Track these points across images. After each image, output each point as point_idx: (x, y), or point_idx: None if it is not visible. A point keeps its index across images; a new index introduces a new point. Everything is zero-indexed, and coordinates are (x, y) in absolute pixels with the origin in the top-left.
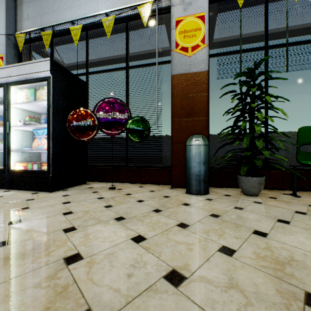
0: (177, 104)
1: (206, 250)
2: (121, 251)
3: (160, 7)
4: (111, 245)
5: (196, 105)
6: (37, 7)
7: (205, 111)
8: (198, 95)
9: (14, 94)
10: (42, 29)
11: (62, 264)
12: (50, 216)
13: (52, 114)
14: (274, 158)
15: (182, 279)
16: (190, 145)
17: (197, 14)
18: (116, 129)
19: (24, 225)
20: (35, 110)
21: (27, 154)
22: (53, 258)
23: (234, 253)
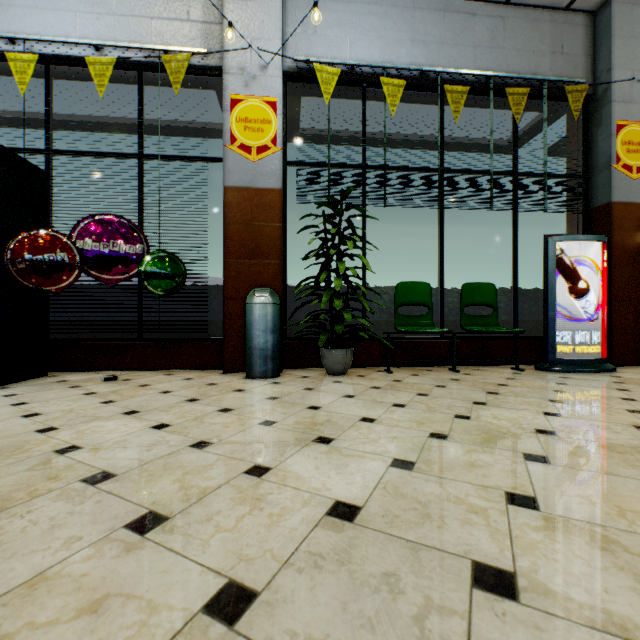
0: (234, 236)
1: (244, 425)
2: (136, 437)
3: (206, 64)
4: (121, 435)
5: (264, 240)
6: None
7: (278, 251)
8: (267, 225)
9: None
10: None
11: (55, 455)
12: None
13: None
14: (375, 323)
15: (209, 444)
16: (252, 303)
17: (265, 98)
18: (119, 272)
19: None
20: None
21: None
22: (36, 453)
23: (274, 424)
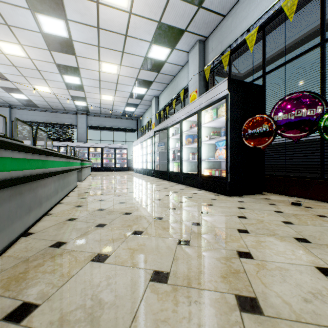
0: None
1: None
2: (297, 272)
3: None
4: (285, 261)
5: None
6: (218, 37)
7: None
8: None
9: (203, 117)
10: (222, 54)
11: (235, 254)
12: (227, 216)
13: (229, 127)
14: None
15: None
16: None
17: None
18: (301, 130)
19: (209, 216)
20: (217, 126)
21: (211, 163)
22: (228, 247)
23: None
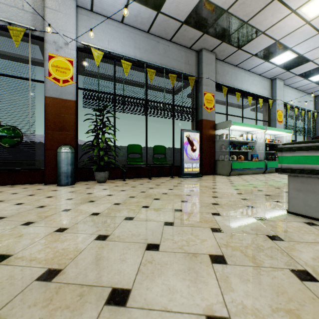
0: (50, 120)
1: (59, 200)
2: (9, 208)
3: (34, 34)
4: (0, 208)
5: (67, 123)
6: None
7: (73, 128)
8: (68, 116)
9: None
10: None
11: None
12: None
13: None
14: (120, 161)
15: (45, 206)
16: (60, 152)
17: (67, 58)
18: None
19: None
20: None
21: None
22: None
23: (72, 199)
